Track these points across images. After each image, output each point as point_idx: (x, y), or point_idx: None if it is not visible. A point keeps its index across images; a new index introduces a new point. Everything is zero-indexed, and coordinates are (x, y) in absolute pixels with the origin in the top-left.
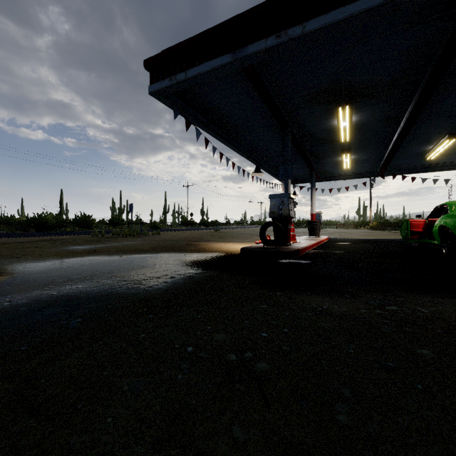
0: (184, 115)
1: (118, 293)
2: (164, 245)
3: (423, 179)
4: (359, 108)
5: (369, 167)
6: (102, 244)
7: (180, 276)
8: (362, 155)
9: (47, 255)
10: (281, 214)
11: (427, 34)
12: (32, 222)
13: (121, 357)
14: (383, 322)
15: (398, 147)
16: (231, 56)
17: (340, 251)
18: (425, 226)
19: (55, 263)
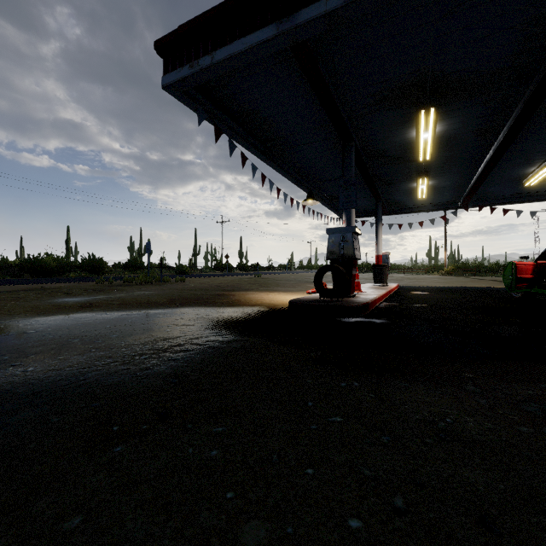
0: (212, 121)
1: (86, 384)
2: (188, 296)
3: (518, 211)
4: (447, 113)
5: (450, 196)
6: (105, 294)
7: (199, 346)
8: (442, 180)
9: (19, 311)
10: (343, 254)
11: None
12: (26, 266)
13: None
14: None
15: (491, 169)
16: (275, 27)
17: (421, 305)
18: (533, 270)
19: (22, 325)
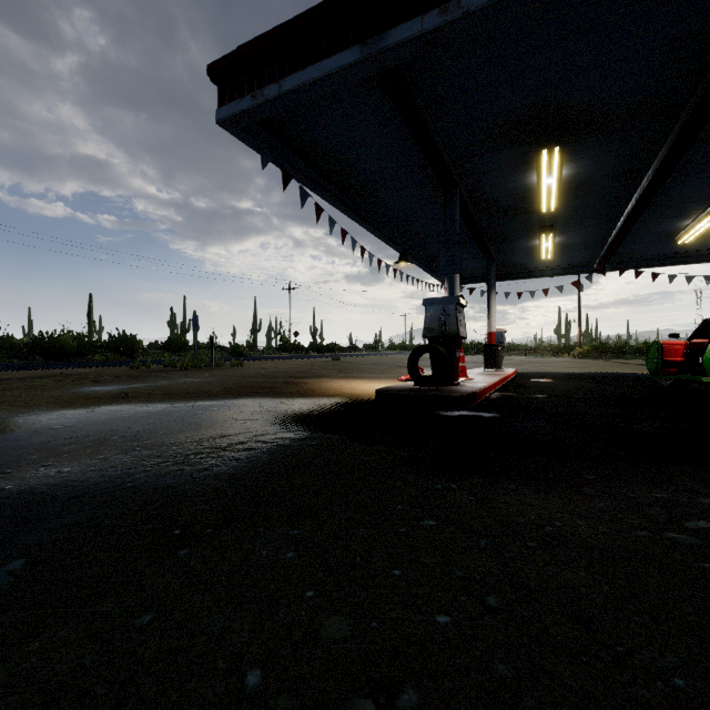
0: (279, 164)
1: (136, 487)
2: (248, 384)
3: (670, 276)
4: (575, 153)
5: (582, 256)
6: (143, 382)
7: (265, 445)
8: (573, 237)
9: (39, 403)
10: (444, 331)
11: (709, 9)
12: (38, 346)
13: (63, 709)
14: (703, 569)
15: (634, 223)
16: (359, 51)
17: (543, 395)
18: (685, 352)
19: (45, 419)
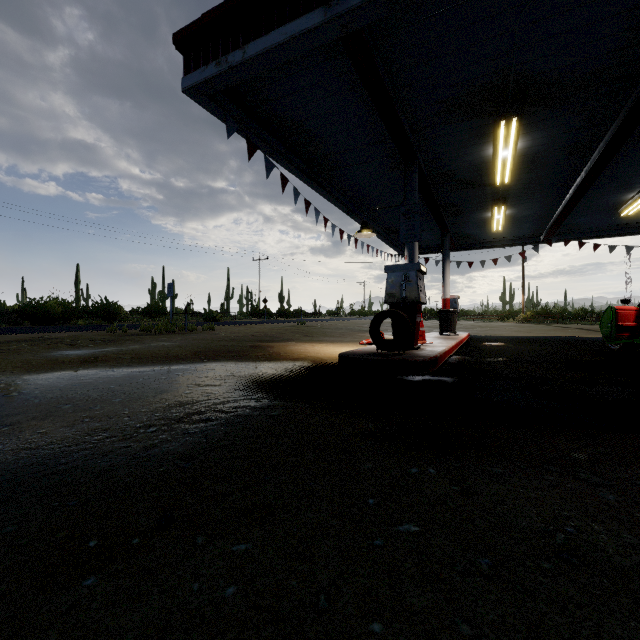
0: (245, 135)
1: (68, 471)
2: (216, 348)
3: (611, 246)
4: (531, 125)
5: (530, 228)
6: (116, 346)
7: (224, 415)
8: (523, 209)
9: (5, 367)
10: (405, 297)
11: None
12: (26, 312)
13: None
14: None
15: (582, 195)
16: (322, 13)
17: (499, 359)
18: (636, 317)
19: (4, 385)
